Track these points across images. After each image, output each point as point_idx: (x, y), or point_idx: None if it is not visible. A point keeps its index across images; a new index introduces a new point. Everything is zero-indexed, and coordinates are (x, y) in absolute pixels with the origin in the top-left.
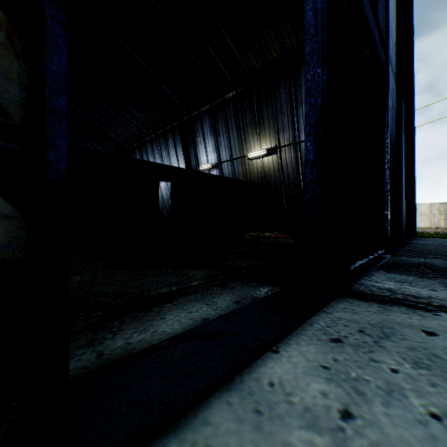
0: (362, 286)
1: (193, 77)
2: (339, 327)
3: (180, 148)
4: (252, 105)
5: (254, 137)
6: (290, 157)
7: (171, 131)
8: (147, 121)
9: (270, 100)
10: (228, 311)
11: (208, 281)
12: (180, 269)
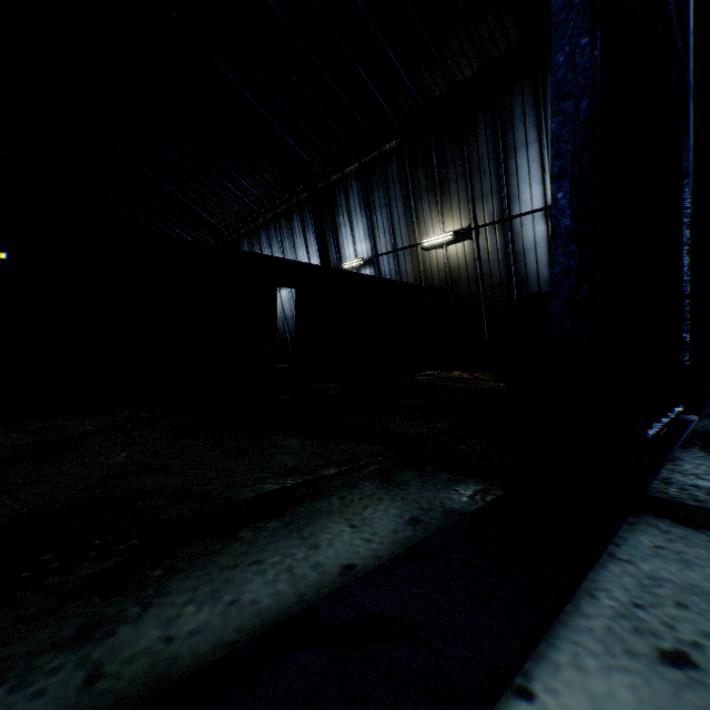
0: (669, 485)
1: (333, 119)
2: (665, 610)
3: (312, 234)
4: (429, 159)
5: (433, 212)
6: (495, 244)
7: (298, 208)
8: (260, 194)
9: (460, 149)
10: (397, 545)
11: (355, 466)
12: (305, 439)
